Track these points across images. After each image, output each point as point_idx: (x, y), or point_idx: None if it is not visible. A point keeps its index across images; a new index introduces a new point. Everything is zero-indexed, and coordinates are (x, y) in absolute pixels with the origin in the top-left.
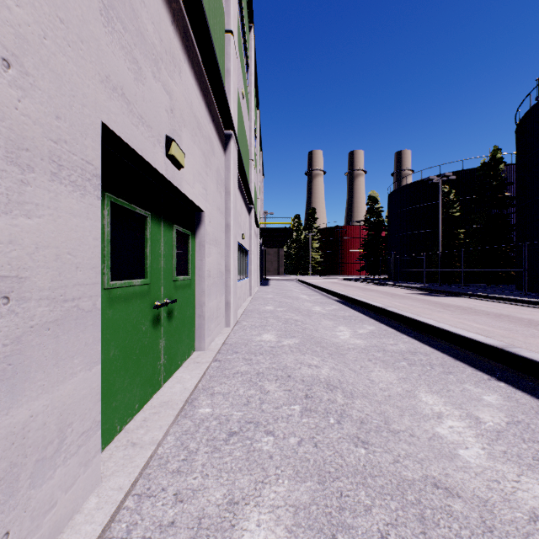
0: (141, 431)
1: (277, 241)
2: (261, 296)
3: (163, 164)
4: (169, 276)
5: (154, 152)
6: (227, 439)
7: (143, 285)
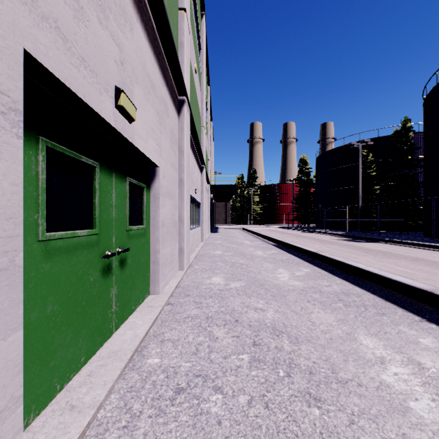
0: (83, 389)
1: (225, 196)
2: (211, 241)
3: (112, 114)
4: (122, 226)
5: (100, 99)
6: (174, 397)
7: (91, 236)
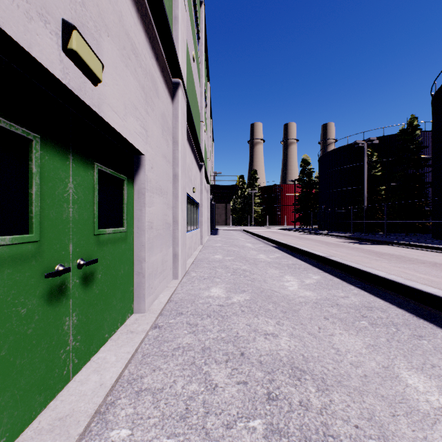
0: None
1: (225, 196)
2: (211, 244)
3: (57, 60)
4: (86, 229)
5: (28, 27)
6: None
7: (22, 245)
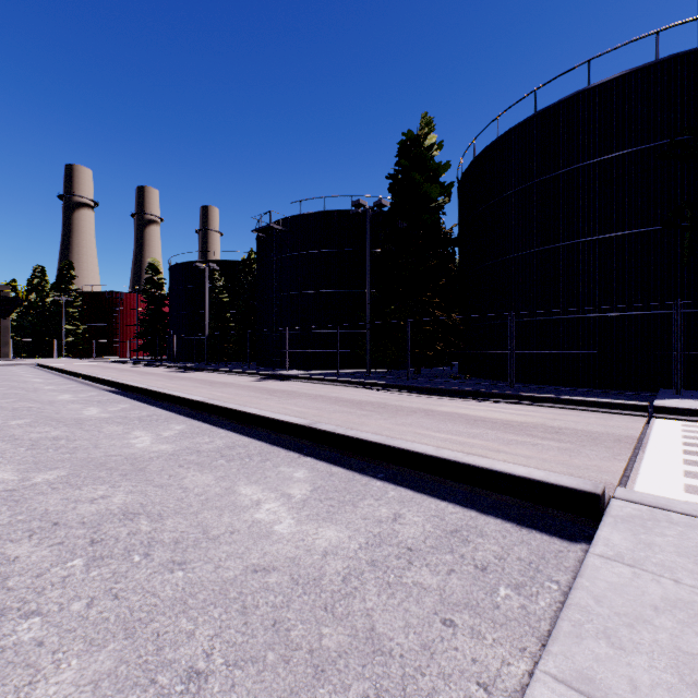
0: None
1: None
2: None
3: None
4: None
5: None
6: None
7: None
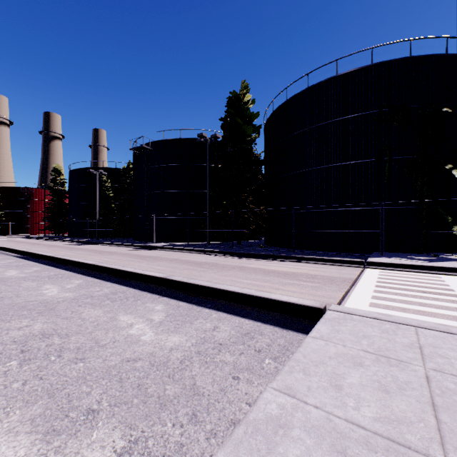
0: None
1: None
2: None
3: None
4: None
5: None
6: None
7: None
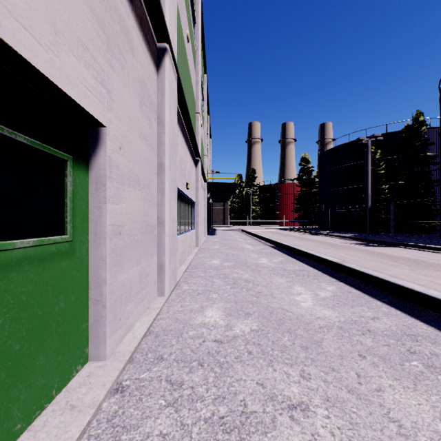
0: None
1: (223, 195)
2: (208, 246)
3: None
4: None
5: None
6: None
7: None
